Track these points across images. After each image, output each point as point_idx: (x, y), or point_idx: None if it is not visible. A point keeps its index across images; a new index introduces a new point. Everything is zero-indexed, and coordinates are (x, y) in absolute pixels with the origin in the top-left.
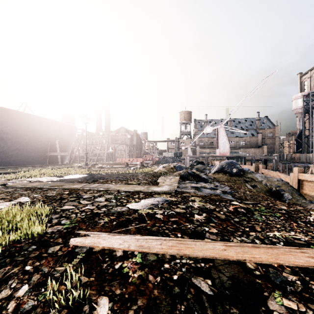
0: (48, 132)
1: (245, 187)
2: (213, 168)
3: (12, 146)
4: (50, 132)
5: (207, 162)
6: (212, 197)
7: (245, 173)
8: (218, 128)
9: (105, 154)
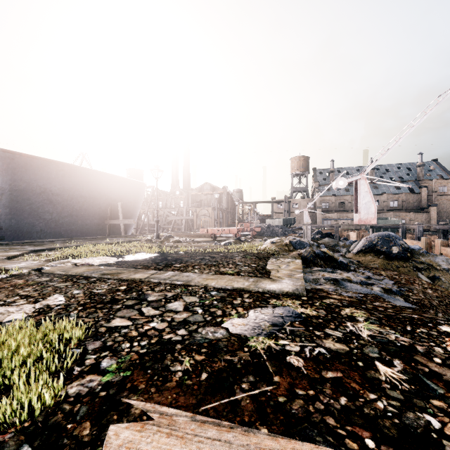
0: (108, 192)
1: (421, 280)
2: (353, 245)
3: (62, 211)
4: (111, 192)
5: (338, 233)
6: (381, 308)
7: (414, 255)
8: (356, 180)
9: (183, 222)
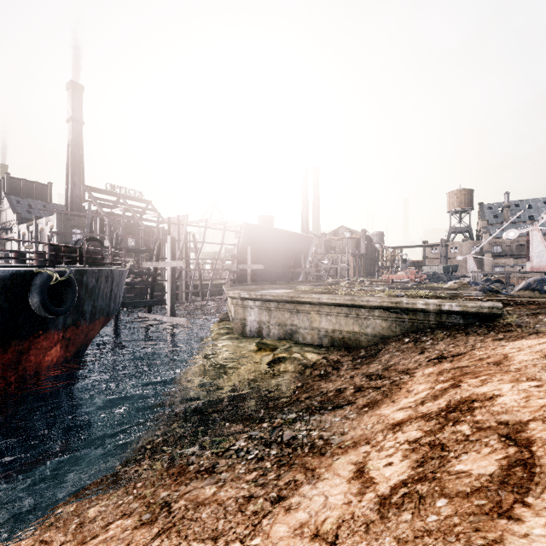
0: (293, 247)
1: None
2: (517, 286)
3: (270, 263)
4: (295, 246)
5: (508, 280)
6: None
7: None
8: (528, 230)
9: (338, 270)
